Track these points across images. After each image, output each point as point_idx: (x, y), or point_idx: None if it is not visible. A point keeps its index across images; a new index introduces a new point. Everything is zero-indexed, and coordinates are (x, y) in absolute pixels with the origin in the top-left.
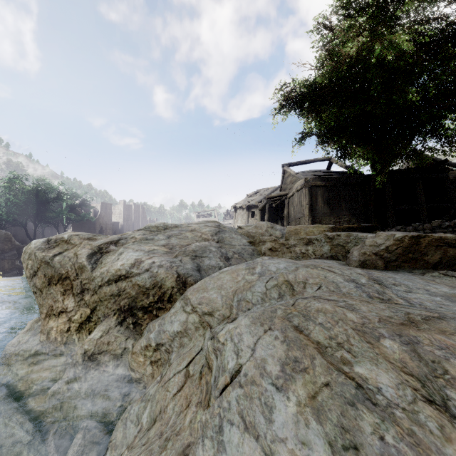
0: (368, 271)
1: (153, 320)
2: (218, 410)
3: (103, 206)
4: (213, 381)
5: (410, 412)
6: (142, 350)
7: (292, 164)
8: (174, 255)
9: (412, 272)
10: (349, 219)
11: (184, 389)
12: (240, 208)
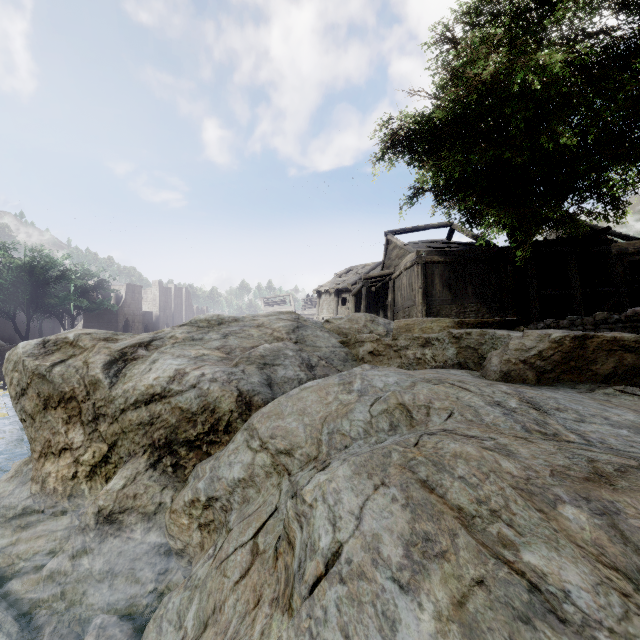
0: (516, 388)
1: (202, 461)
2: (307, 621)
3: (129, 290)
4: (297, 567)
5: (622, 637)
6: (185, 506)
7: (399, 231)
8: (234, 363)
9: (576, 388)
10: (477, 308)
11: (251, 574)
12: (326, 292)
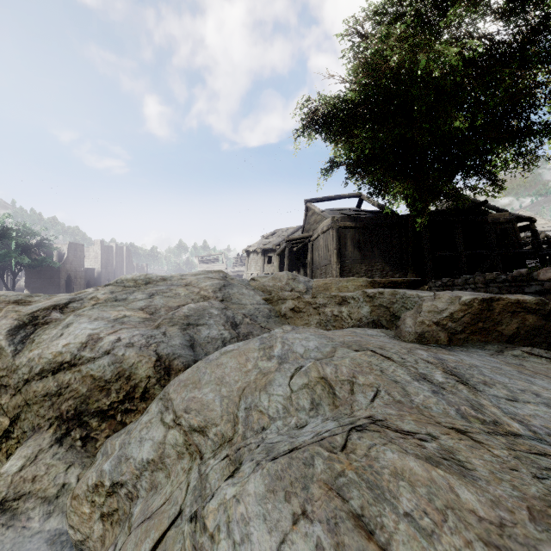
0: (435, 354)
1: (113, 435)
2: None
3: (72, 248)
4: None
5: None
6: (88, 492)
7: (317, 200)
8: (156, 324)
9: (486, 349)
10: (382, 266)
11: None
12: (254, 252)
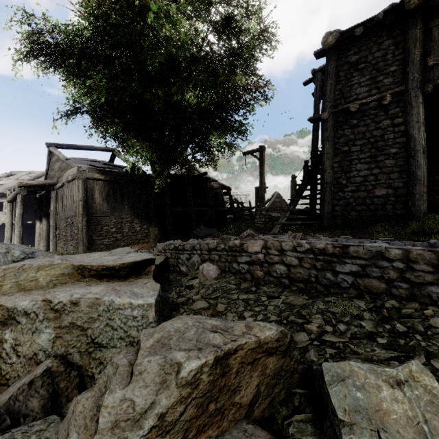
0: None
1: None
2: None
3: None
4: None
5: None
6: None
7: (63, 145)
8: None
9: None
10: (132, 219)
11: None
12: None
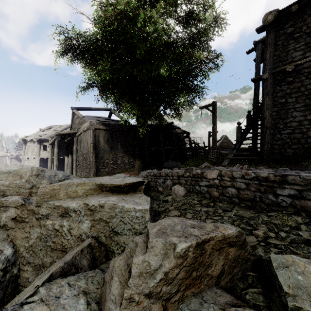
0: None
1: None
2: None
3: None
4: None
5: None
6: None
7: (81, 108)
8: None
9: None
10: (123, 155)
11: None
12: (31, 141)
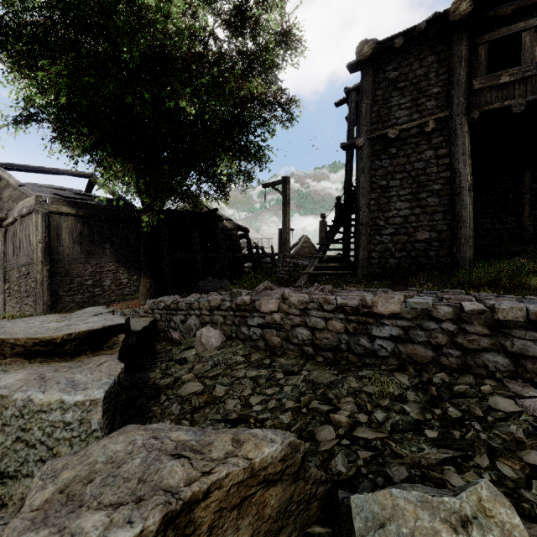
0: None
1: None
2: None
3: None
4: None
5: None
6: None
7: (16, 166)
8: None
9: None
10: (116, 267)
11: None
12: None
